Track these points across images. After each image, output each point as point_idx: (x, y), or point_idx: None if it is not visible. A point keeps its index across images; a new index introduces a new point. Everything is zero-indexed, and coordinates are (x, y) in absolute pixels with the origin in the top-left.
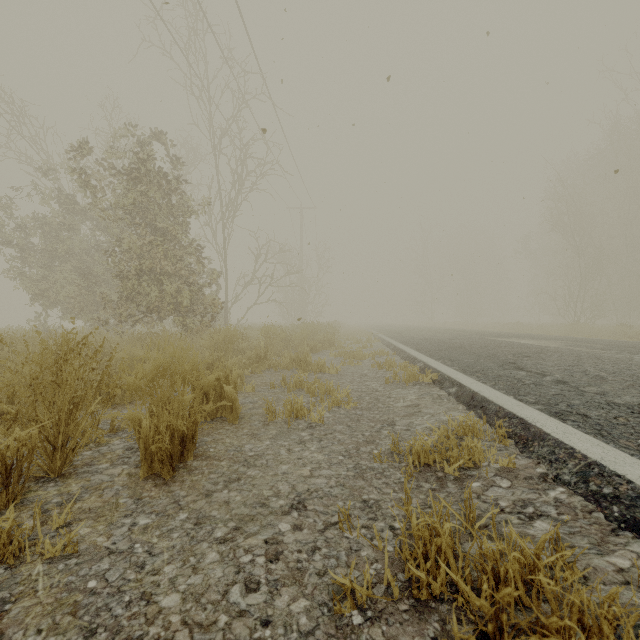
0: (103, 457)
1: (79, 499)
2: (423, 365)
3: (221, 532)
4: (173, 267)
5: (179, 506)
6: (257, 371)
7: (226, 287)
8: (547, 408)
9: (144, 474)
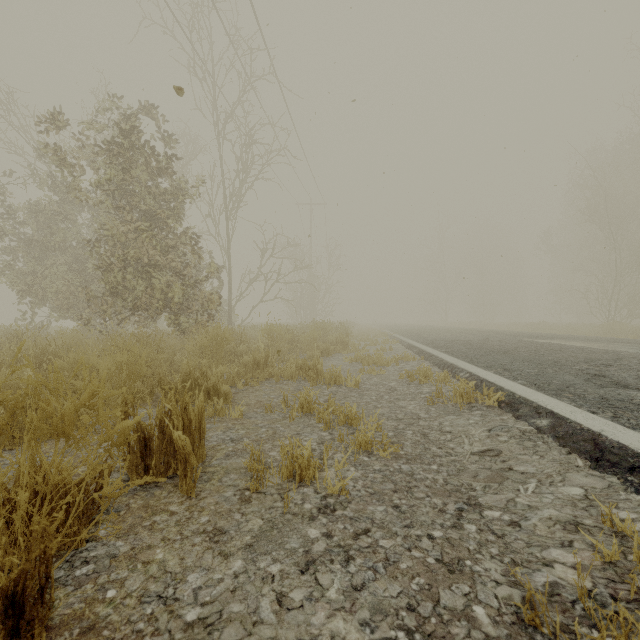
0: None
1: None
2: (470, 376)
3: None
4: (164, 258)
5: None
6: (253, 383)
7: (230, 284)
8: None
9: None
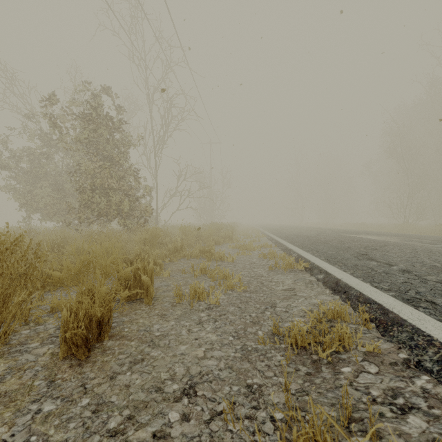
0: (36, 336)
1: (0, 381)
2: (297, 255)
3: (115, 422)
4: (117, 184)
5: (84, 390)
6: (174, 260)
7: (157, 198)
8: (399, 295)
9: (63, 355)
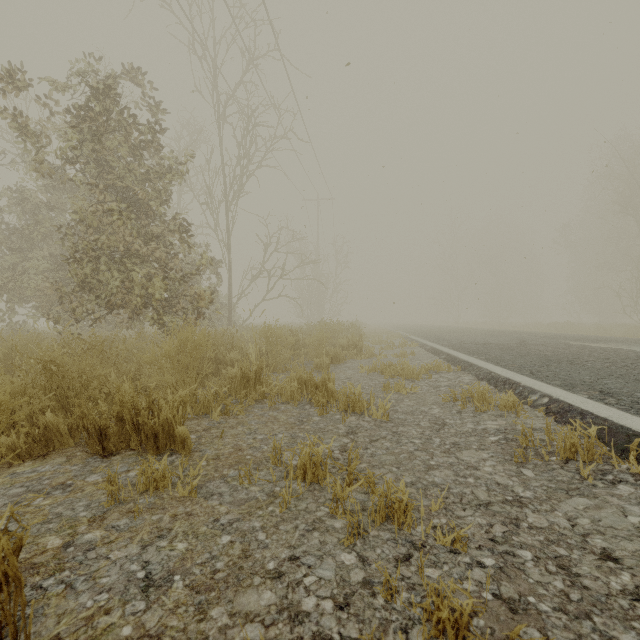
0: None
1: None
2: (553, 403)
3: None
4: (145, 247)
5: None
6: (236, 410)
7: (230, 280)
8: None
9: None
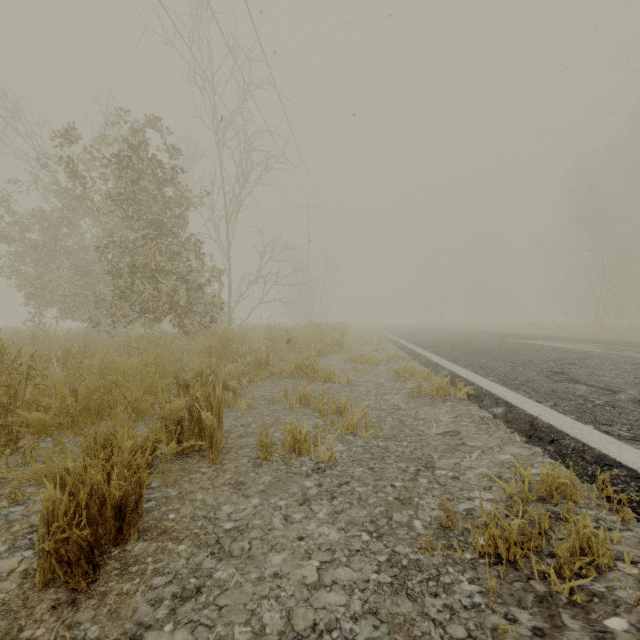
0: (6, 530)
1: None
2: (449, 374)
3: None
4: (169, 263)
5: None
6: (256, 380)
7: (230, 286)
8: None
9: (45, 577)
